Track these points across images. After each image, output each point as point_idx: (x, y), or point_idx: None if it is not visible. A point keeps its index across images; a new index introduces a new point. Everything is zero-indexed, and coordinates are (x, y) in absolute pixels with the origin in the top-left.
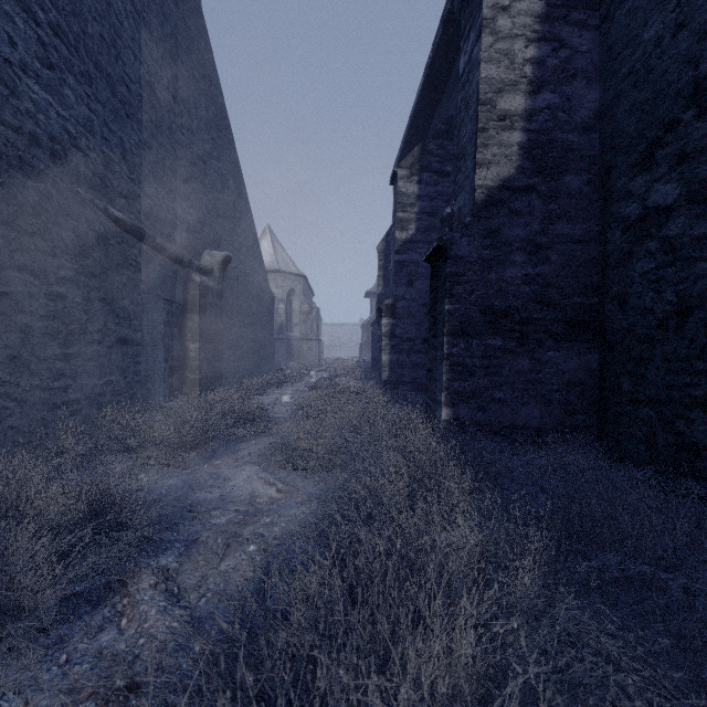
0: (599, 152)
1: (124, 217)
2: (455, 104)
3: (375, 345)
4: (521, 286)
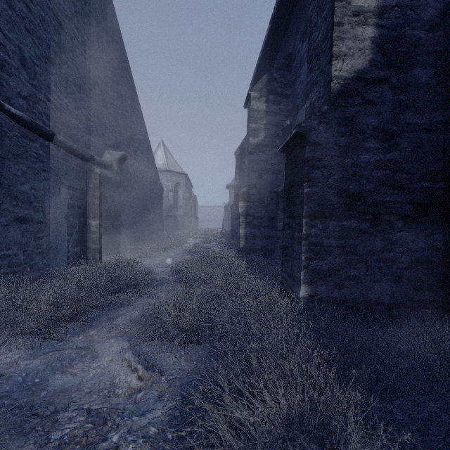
0: (444, 48)
1: (22, 114)
2: (293, 44)
3: (233, 220)
4: (374, 171)
